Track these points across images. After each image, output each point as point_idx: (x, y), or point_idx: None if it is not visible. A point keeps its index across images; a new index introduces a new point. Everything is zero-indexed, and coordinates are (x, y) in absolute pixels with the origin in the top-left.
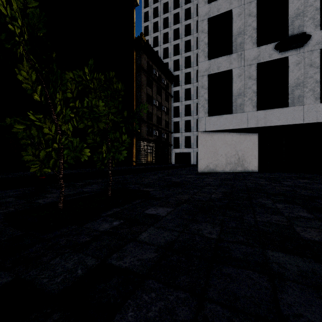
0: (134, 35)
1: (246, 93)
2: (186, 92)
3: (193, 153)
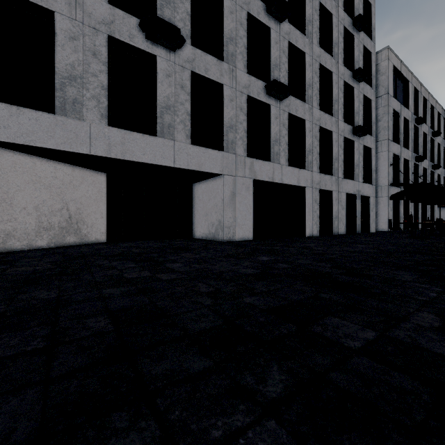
0: None
1: (88, 83)
2: None
3: None
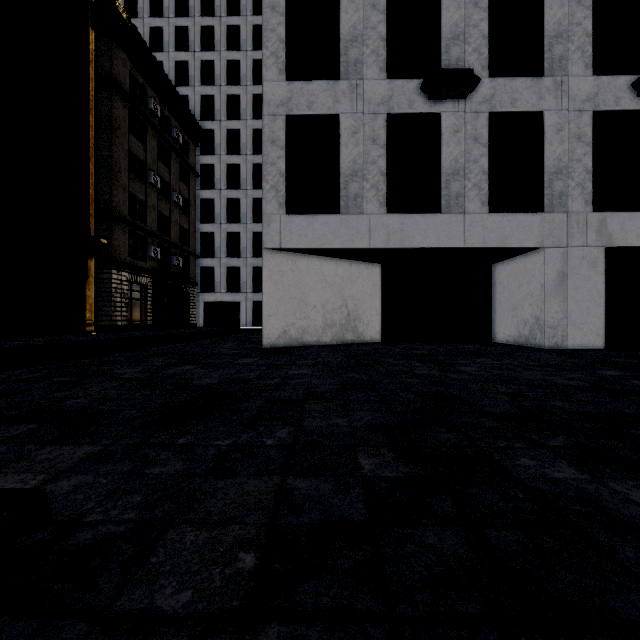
0: None
1: (368, 174)
2: (230, 172)
3: (246, 304)
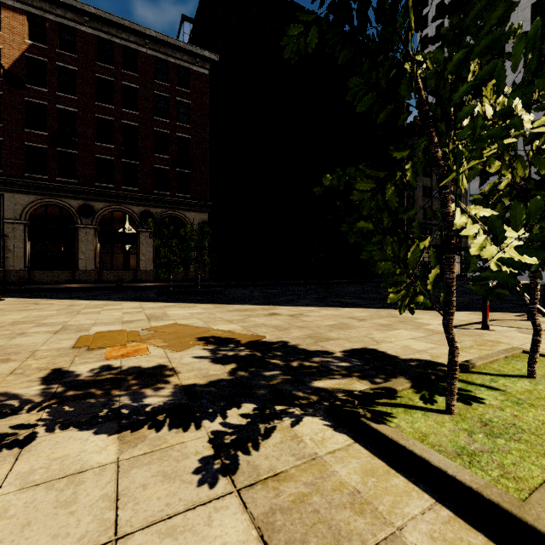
0: (405, 123)
1: None
2: None
3: None
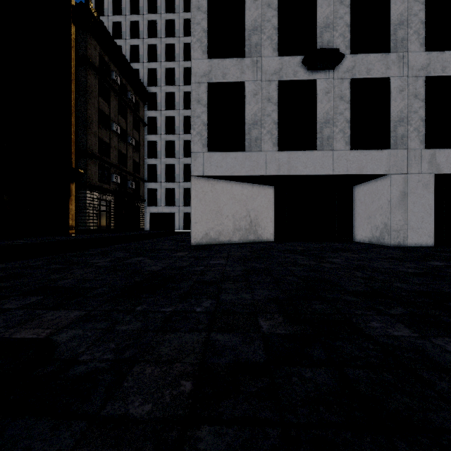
0: None
1: (264, 123)
2: (168, 122)
3: (179, 214)
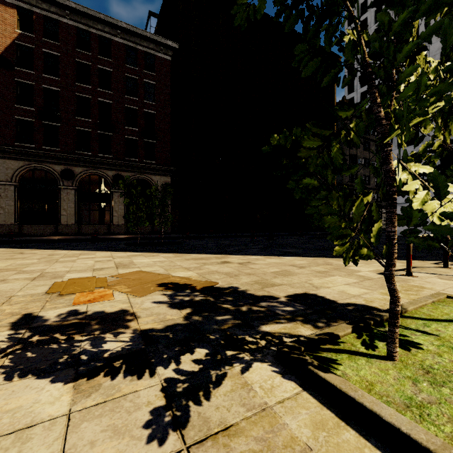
0: (335, 102)
1: None
2: None
3: None
